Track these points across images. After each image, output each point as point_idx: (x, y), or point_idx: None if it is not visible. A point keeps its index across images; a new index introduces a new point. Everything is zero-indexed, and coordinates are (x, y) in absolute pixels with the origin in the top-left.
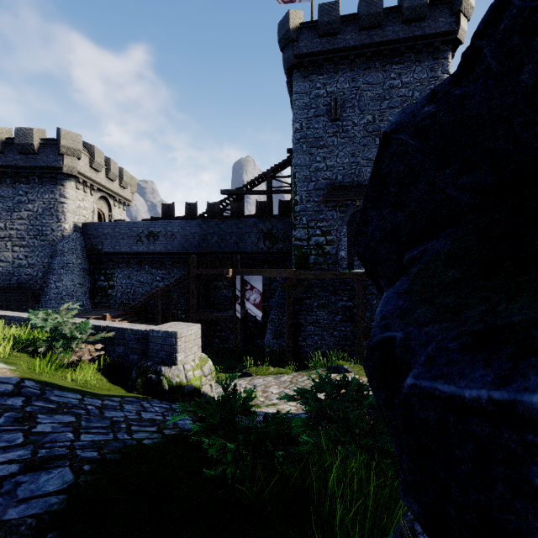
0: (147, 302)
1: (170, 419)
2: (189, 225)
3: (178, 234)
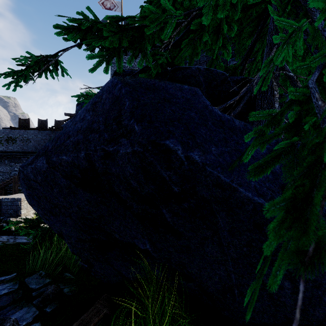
0: (6, 185)
1: (12, 240)
2: (41, 134)
3: (32, 140)
